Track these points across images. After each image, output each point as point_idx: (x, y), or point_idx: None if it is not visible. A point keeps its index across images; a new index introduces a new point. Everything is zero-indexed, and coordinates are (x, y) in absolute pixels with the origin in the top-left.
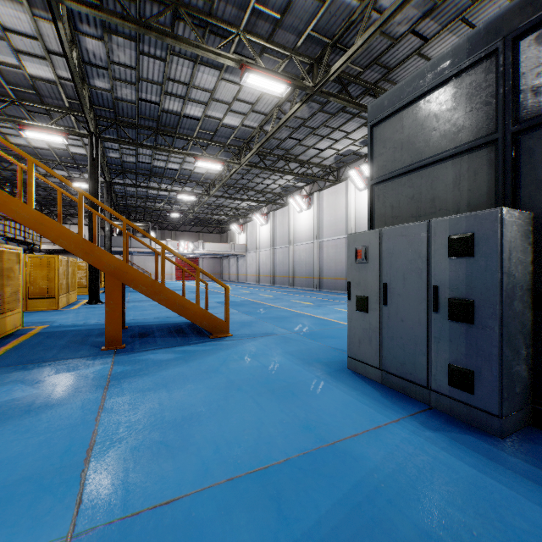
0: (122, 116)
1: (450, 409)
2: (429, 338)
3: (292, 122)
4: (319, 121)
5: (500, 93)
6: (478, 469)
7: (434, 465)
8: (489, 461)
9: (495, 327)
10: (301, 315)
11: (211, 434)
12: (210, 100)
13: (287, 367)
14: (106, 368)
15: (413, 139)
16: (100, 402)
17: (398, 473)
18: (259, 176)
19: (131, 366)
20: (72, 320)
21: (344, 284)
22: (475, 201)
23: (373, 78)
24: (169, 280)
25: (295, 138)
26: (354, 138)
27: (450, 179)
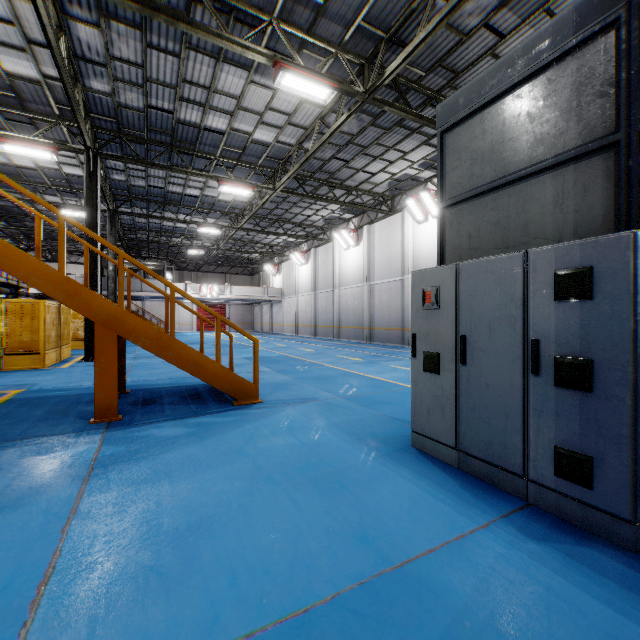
0: (127, 128)
1: (556, 507)
2: (526, 410)
3: (338, 138)
4: (371, 138)
5: (621, 79)
6: (612, 607)
7: (548, 600)
8: (625, 593)
9: (625, 397)
10: (349, 374)
11: (226, 553)
12: (237, 109)
13: (333, 446)
14: (91, 450)
15: (498, 147)
16: (73, 502)
17: (500, 617)
18: (298, 205)
19: (126, 446)
20: (59, 382)
21: (399, 336)
22: (585, 225)
23: (437, 84)
24: (189, 331)
25: (342, 158)
26: (412, 159)
27: (550, 198)
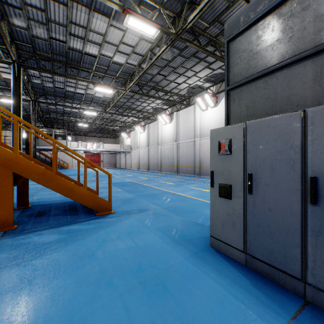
0: (39, 51)
1: None
2: (303, 230)
3: (160, 62)
4: (178, 63)
5: None
6: None
7: None
8: None
9: None
10: (166, 192)
11: None
12: (103, 42)
13: (158, 248)
14: None
15: (269, 46)
16: None
17: None
18: (139, 100)
19: (9, 252)
20: None
21: (193, 170)
22: None
23: (215, 32)
24: (81, 168)
25: (162, 74)
26: (200, 76)
27: (309, 77)
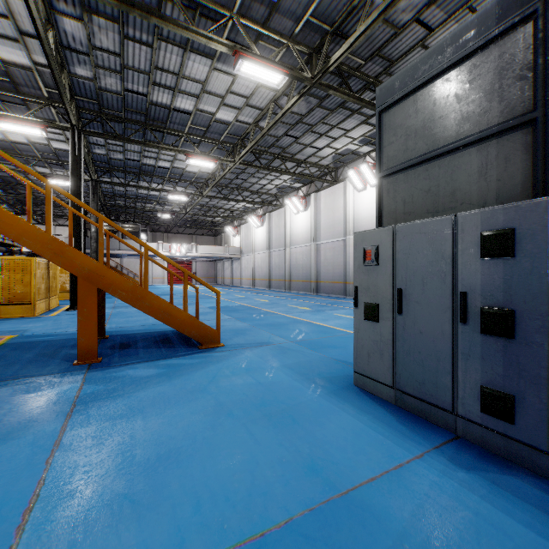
0: (107, 108)
1: (481, 440)
2: (455, 354)
3: (289, 118)
4: (317, 117)
5: (538, 64)
6: (535, 530)
7: (478, 525)
8: (545, 517)
9: (544, 343)
10: (298, 321)
11: (191, 482)
12: (202, 92)
13: (285, 385)
14: (74, 388)
15: (429, 124)
16: (57, 436)
17: (435, 540)
18: (254, 176)
19: (105, 385)
20: (47, 329)
21: (342, 288)
22: (506, 192)
23: (375, 71)
24: (161, 284)
25: (292, 135)
26: (353, 136)
27: (475, 169)
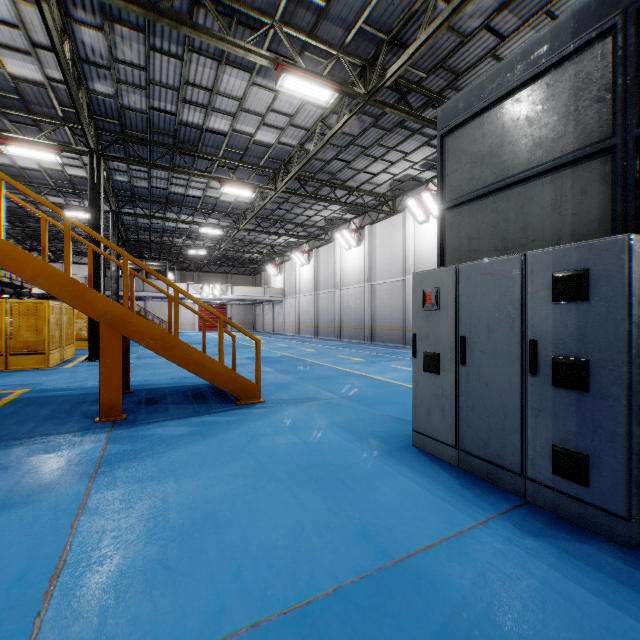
0: (130, 129)
1: (553, 505)
2: (524, 409)
3: (339, 139)
4: (372, 139)
5: (617, 85)
6: (606, 600)
7: (544, 594)
8: (619, 587)
9: (620, 396)
10: (350, 374)
11: (231, 548)
12: (239, 110)
13: (335, 445)
14: (97, 448)
15: (497, 150)
16: (81, 499)
17: (496, 609)
18: (299, 206)
19: (131, 444)
20: (63, 382)
21: (401, 336)
22: (582, 228)
23: (438, 85)
24: (191, 331)
25: (343, 159)
26: (413, 160)
27: (548, 201)
